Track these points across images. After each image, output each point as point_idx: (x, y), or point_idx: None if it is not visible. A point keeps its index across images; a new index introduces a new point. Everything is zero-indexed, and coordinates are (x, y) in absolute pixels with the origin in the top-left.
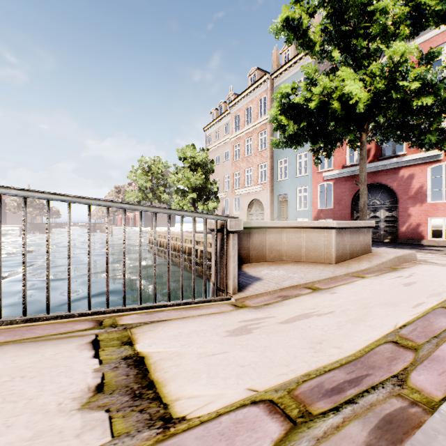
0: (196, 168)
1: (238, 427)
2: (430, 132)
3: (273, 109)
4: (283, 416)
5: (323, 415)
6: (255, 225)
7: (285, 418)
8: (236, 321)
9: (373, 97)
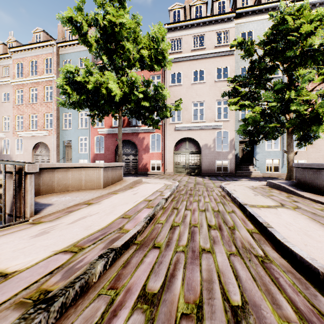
0: None
1: (49, 262)
2: (149, 118)
3: (60, 79)
4: (71, 252)
5: (89, 246)
6: (45, 166)
7: (72, 252)
8: (37, 230)
9: (123, 95)
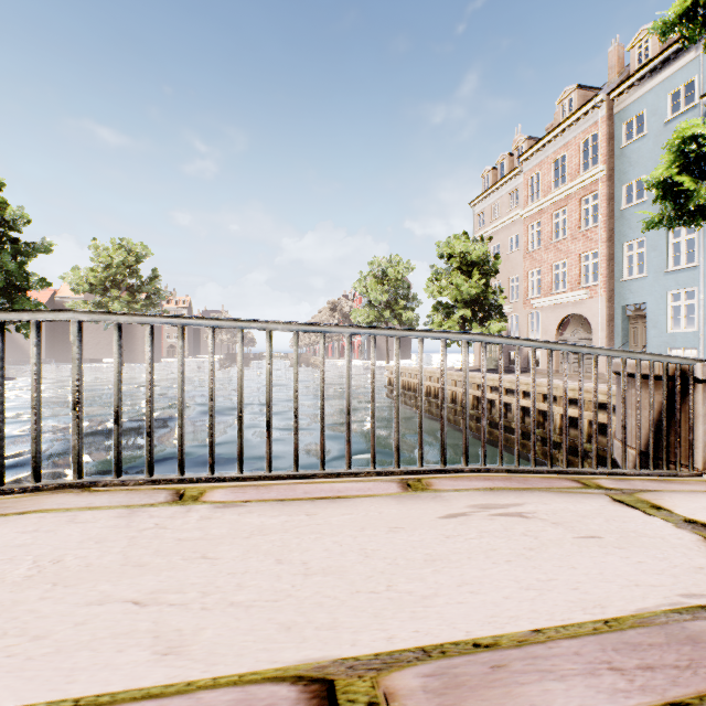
0: (469, 270)
1: None
2: None
3: (662, 167)
4: None
5: None
6: None
7: None
8: None
9: None
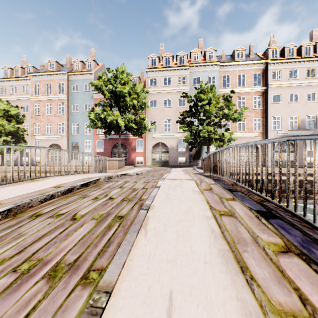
0: (7, 118)
1: None
2: (136, 132)
3: (93, 116)
4: None
5: None
6: None
7: None
8: None
9: (125, 124)
